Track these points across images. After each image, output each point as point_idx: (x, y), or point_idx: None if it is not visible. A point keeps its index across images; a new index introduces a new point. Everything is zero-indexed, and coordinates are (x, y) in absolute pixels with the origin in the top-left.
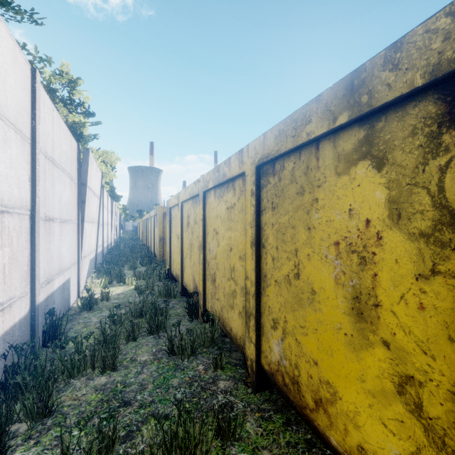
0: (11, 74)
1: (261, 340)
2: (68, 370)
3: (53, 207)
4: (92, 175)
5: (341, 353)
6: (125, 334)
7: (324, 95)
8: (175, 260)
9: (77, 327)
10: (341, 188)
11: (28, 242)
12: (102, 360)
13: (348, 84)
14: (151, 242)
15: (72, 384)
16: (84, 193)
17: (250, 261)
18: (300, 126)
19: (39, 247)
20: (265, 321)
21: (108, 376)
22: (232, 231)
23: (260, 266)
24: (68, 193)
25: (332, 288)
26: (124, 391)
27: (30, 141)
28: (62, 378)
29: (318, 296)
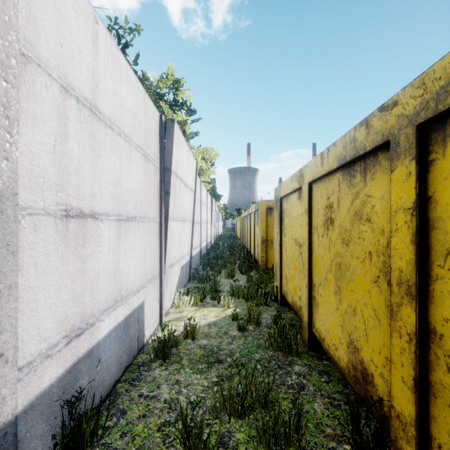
0: None
1: None
2: None
3: (96, 194)
4: (181, 159)
5: None
6: None
7: None
8: (292, 279)
9: (132, 411)
10: None
11: None
12: None
13: None
14: (250, 242)
15: None
16: (168, 180)
17: None
18: None
19: (16, 279)
20: None
21: None
22: None
23: None
24: (139, 176)
25: None
26: None
27: None
28: None
29: None
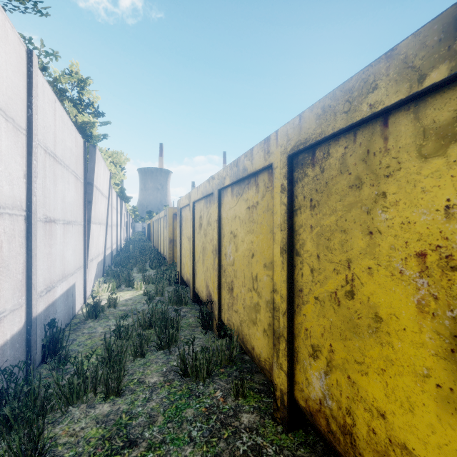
0: (0, 51)
1: (295, 369)
2: (66, 397)
3: (55, 208)
4: (100, 174)
5: (430, 411)
6: (132, 349)
7: (401, 47)
8: (186, 264)
9: (80, 338)
10: (430, 176)
11: (23, 246)
12: (104, 384)
13: (448, 23)
14: (160, 243)
15: (70, 414)
16: (90, 192)
17: (280, 272)
18: (357, 96)
19: (36, 251)
20: (300, 346)
21: (112, 403)
22: (254, 234)
23: (293, 277)
24: (73, 192)
25: (412, 317)
26: (129, 425)
27: (25, 132)
28: (58, 407)
29: (387, 325)
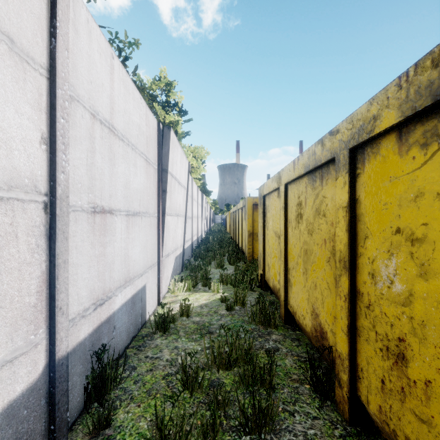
0: None
1: None
2: None
3: (112, 195)
4: (176, 161)
5: None
6: (199, 431)
7: None
8: (273, 266)
9: (141, 367)
10: None
11: (42, 250)
12: None
13: None
14: (238, 236)
15: None
16: (165, 180)
17: None
18: None
19: (68, 256)
20: None
21: None
22: None
23: None
24: (142, 178)
25: None
26: None
27: (46, 72)
28: None
29: None
